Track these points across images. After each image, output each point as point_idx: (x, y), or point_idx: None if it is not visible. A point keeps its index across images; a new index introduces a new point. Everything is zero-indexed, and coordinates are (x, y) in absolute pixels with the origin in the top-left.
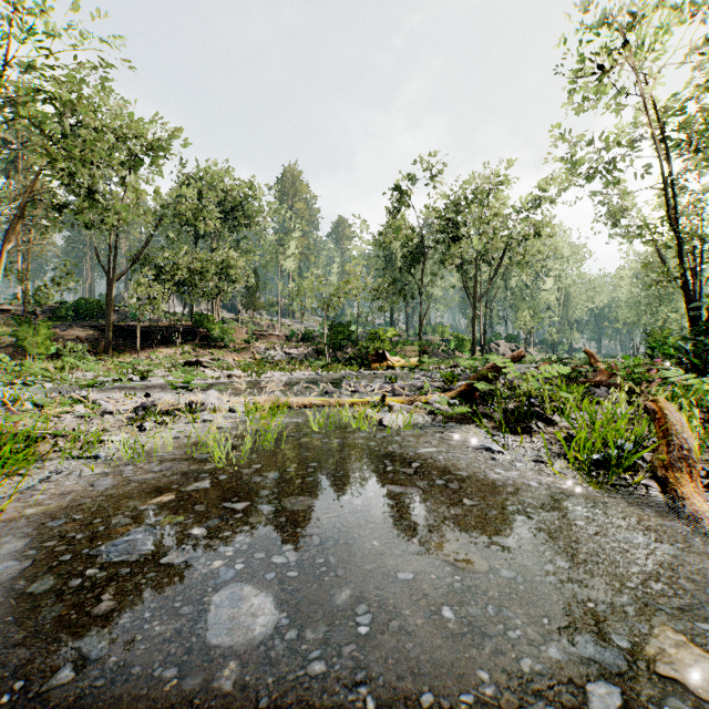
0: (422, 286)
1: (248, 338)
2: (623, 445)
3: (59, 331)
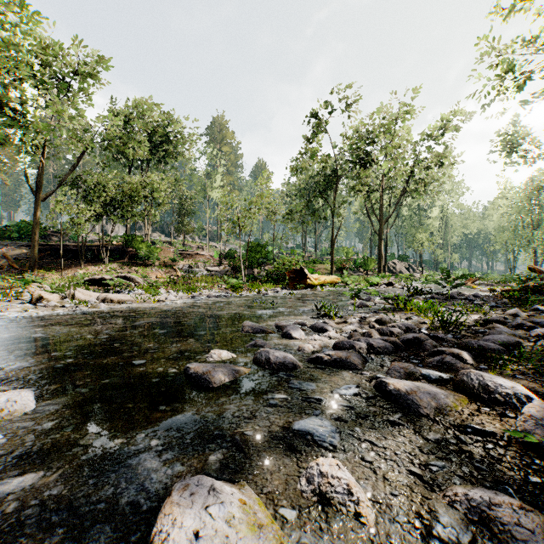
0: (334, 208)
1: (174, 257)
2: None
3: None
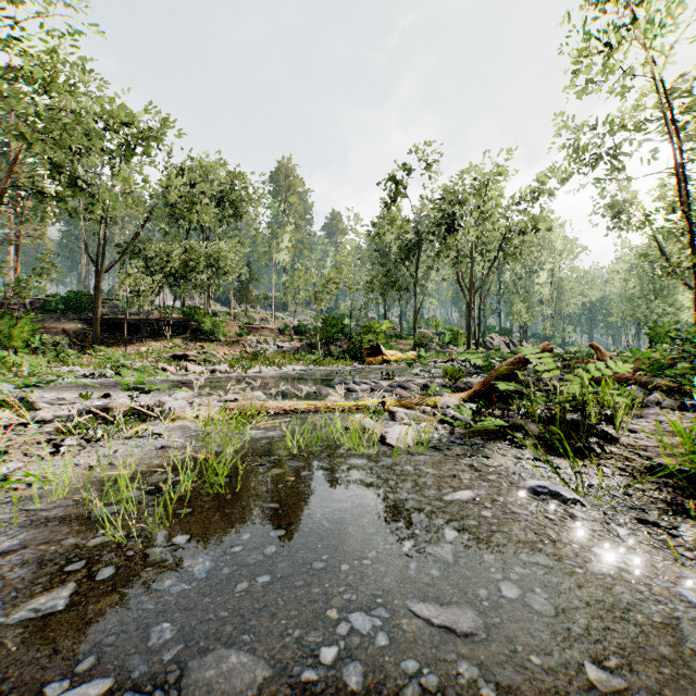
0: (417, 278)
1: (240, 331)
2: None
3: (47, 324)
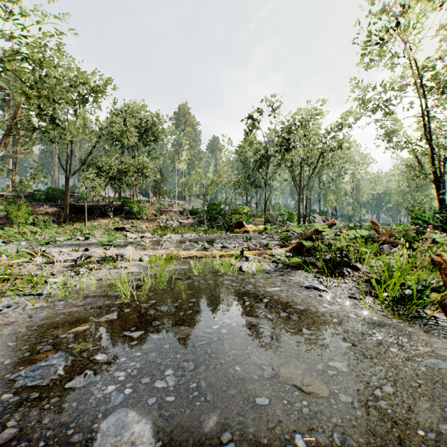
0: (266, 179)
1: (156, 213)
2: (416, 287)
3: (35, 208)
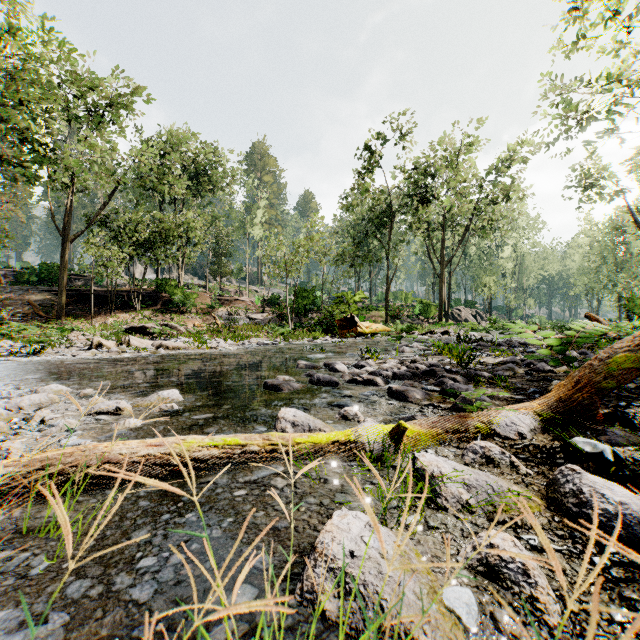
0: (389, 249)
1: (212, 303)
2: None
3: (14, 296)
